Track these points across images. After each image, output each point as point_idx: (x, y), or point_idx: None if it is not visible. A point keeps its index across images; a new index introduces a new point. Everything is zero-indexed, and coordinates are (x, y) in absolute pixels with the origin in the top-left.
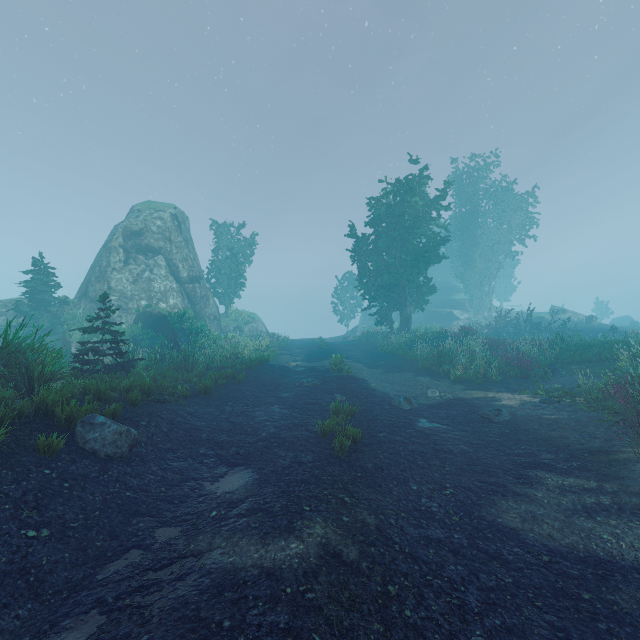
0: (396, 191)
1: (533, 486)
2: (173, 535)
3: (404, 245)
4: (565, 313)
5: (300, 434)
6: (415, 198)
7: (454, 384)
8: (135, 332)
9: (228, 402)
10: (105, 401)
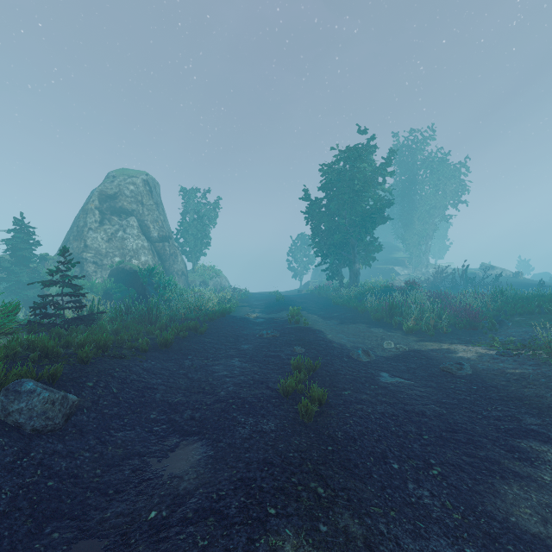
0: (346, 158)
1: (534, 464)
2: None
3: (353, 207)
4: (494, 269)
5: (261, 393)
6: (364, 164)
7: (407, 335)
8: (108, 286)
9: (188, 355)
10: (54, 358)
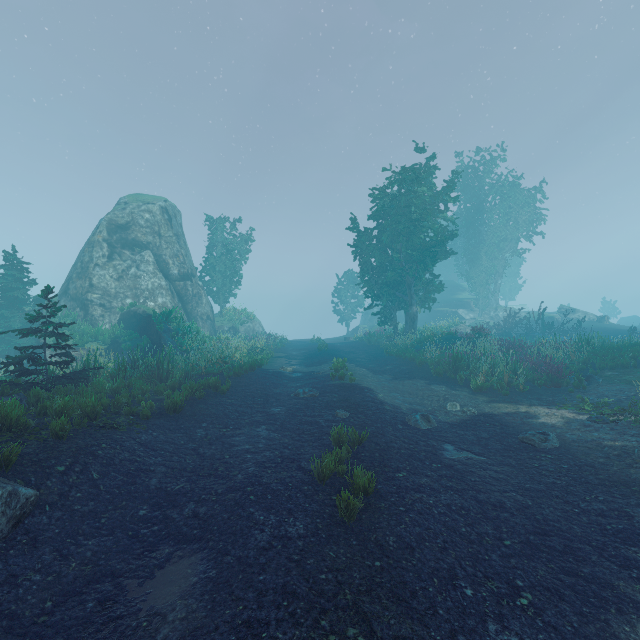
0: (402, 180)
1: None
2: None
3: (410, 239)
4: (575, 313)
5: (290, 476)
6: (422, 188)
7: (475, 394)
8: (116, 333)
9: (202, 423)
10: (21, 431)
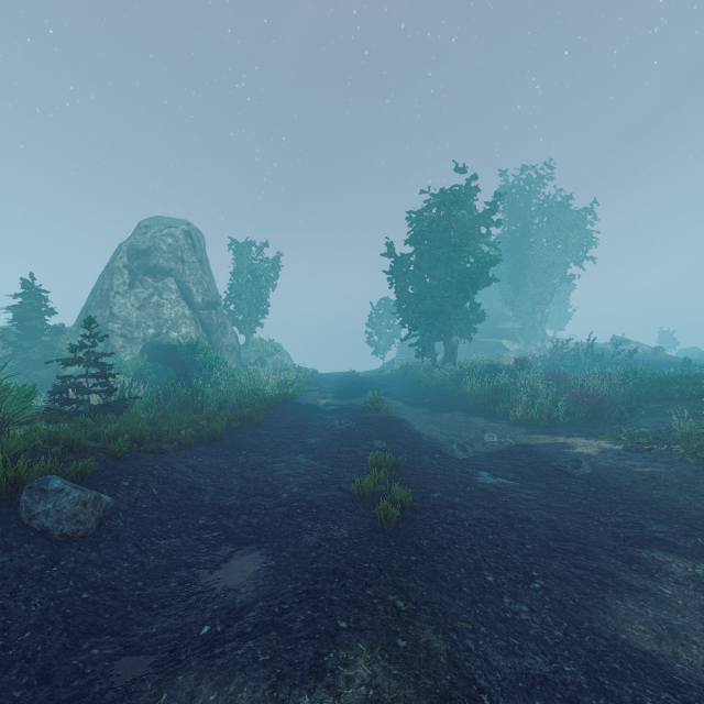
0: (440, 203)
1: (654, 576)
2: (139, 672)
3: (449, 265)
4: (628, 344)
5: (331, 495)
6: (462, 211)
7: (514, 427)
8: (140, 365)
9: (242, 451)
10: (80, 453)
